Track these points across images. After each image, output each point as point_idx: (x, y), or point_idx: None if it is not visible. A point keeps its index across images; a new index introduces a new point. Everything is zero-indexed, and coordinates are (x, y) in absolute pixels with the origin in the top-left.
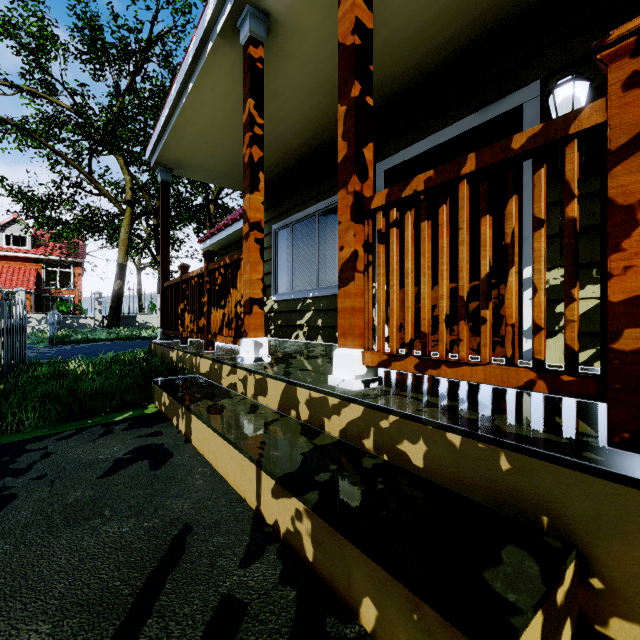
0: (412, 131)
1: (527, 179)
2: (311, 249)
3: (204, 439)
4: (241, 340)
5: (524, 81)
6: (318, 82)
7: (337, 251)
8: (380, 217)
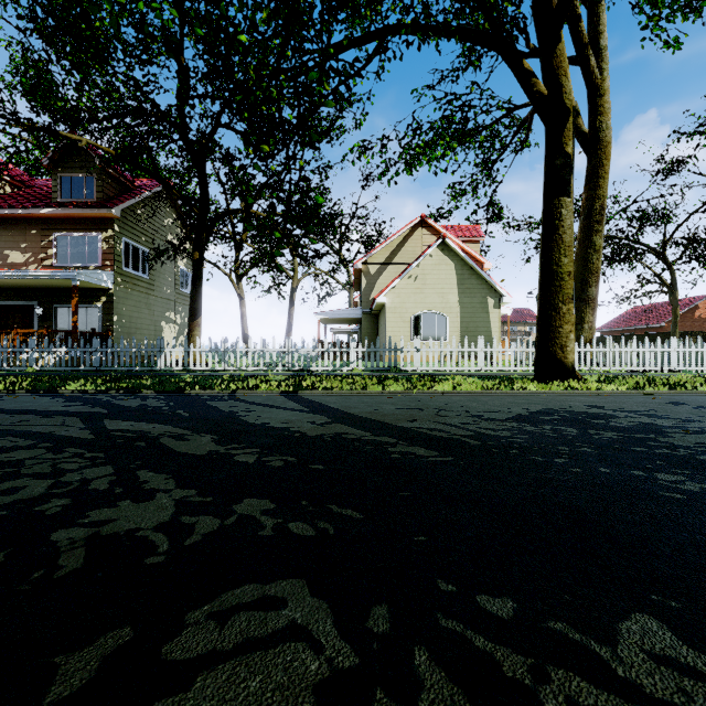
0: (9, 298)
1: (36, 320)
2: None
3: None
4: None
5: (36, 300)
6: None
7: None
8: None
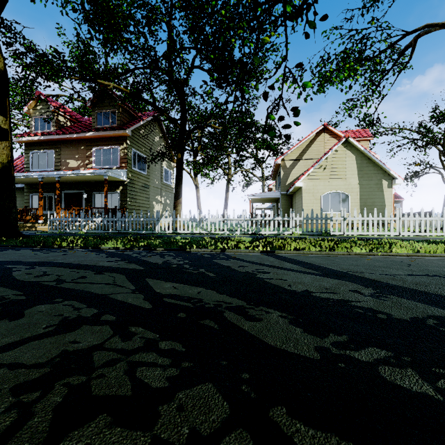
0: (69, 188)
1: (83, 201)
2: (45, 202)
3: (41, 229)
4: (39, 221)
5: (83, 189)
6: (51, 180)
7: (53, 204)
8: (60, 210)
